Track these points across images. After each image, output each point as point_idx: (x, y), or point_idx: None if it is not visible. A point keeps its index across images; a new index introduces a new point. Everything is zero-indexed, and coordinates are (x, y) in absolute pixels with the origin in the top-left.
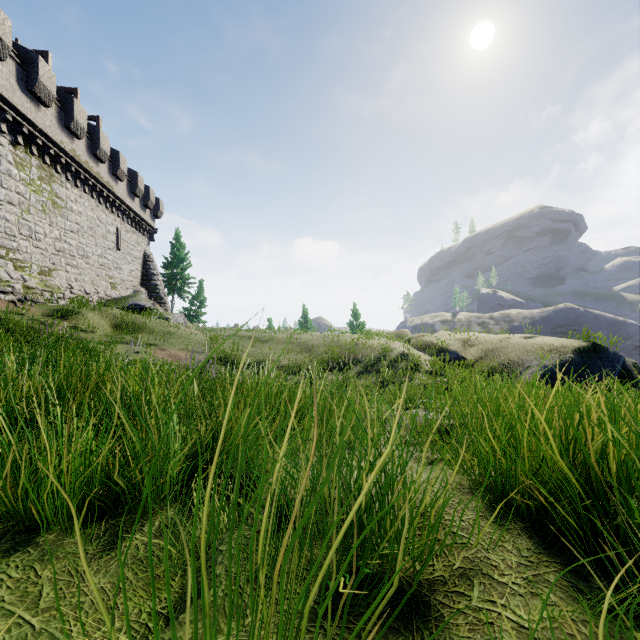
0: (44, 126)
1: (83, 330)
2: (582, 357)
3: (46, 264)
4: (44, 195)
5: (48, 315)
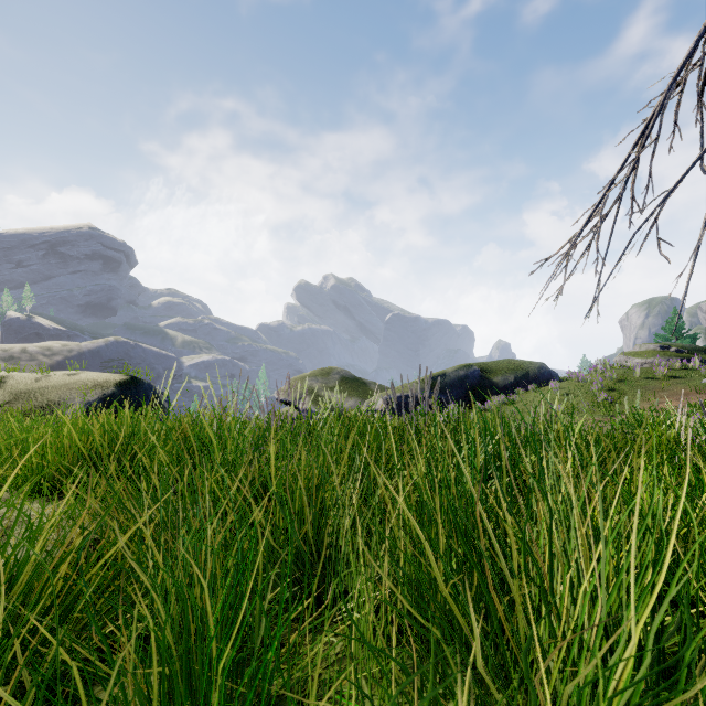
0: None
1: None
2: (123, 390)
3: None
4: None
5: None
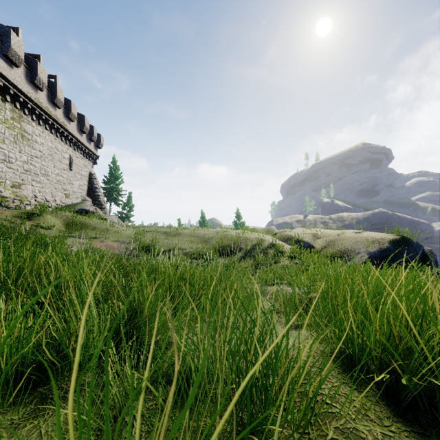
0: (15, 81)
1: (43, 227)
2: (395, 246)
3: (17, 180)
4: (15, 130)
5: (17, 217)
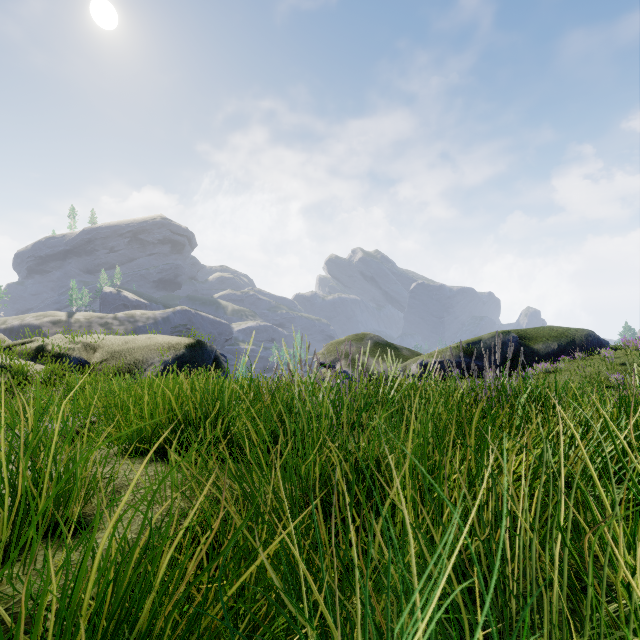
0: None
1: None
2: (191, 351)
3: None
4: None
5: None
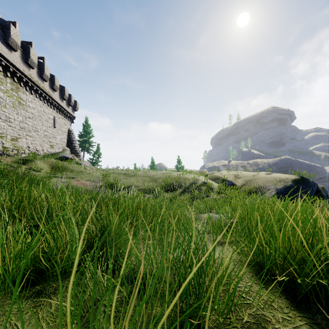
0: (14, 61)
1: (34, 170)
2: (296, 184)
3: (15, 135)
4: (14, 98)
5: (15, 162)
